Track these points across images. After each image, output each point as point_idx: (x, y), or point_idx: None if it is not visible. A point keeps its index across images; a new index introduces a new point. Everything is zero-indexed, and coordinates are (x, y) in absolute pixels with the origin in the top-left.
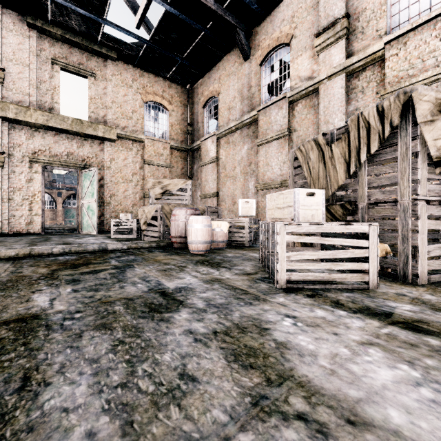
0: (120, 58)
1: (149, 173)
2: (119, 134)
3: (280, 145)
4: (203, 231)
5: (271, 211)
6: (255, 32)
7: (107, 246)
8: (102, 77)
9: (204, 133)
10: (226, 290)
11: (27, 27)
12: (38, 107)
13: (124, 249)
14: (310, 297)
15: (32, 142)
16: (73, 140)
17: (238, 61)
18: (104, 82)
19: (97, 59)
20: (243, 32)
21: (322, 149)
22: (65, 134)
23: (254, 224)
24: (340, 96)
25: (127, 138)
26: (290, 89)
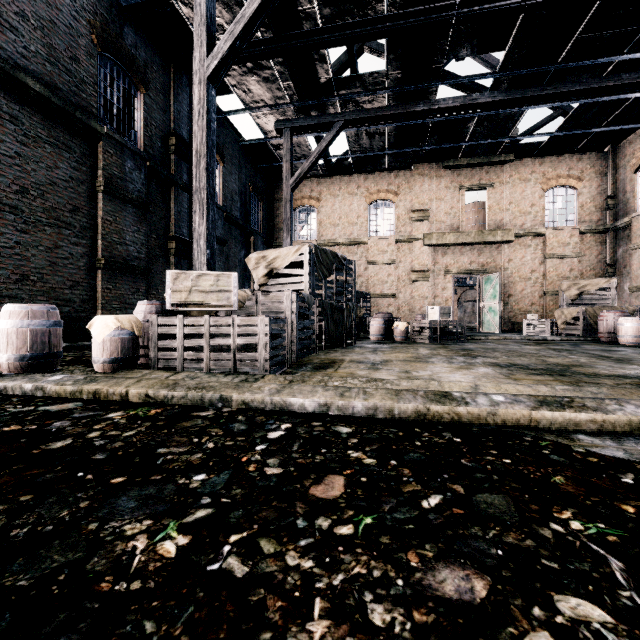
0: (517, 156)
1: (551, 268)
2: (516, 234)
3: None
4: (632, 329)
5: None
6: None
7: (546, 337)
8: (499, 183)
9: (637, 205)
10: None
11: (443, 170)
12: (449, 229)
13: (557, 340)
14: None
15: (445, 259)
16: (474, 249)
17: None
18: (501, 187)
19: (494, 168)
20: None
21: None
22: (468, 246)
23: None
24: None
25: (525, 236)
26: None
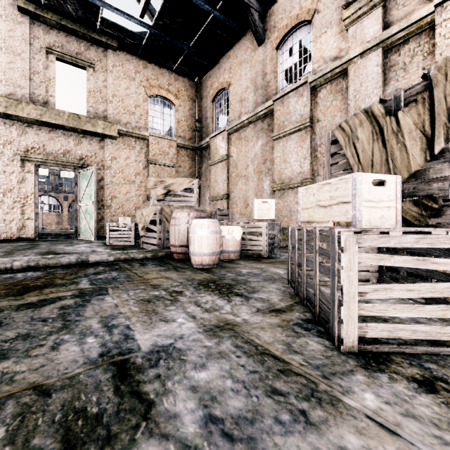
0: (122, 47)
1: (154, 173)
2: (121, 131)
3: (300, 138)
4: (209, 239)
5: (308, 212)
6: (270, 12)
7: (87, 257)
8: (102, 68)
9: (214, 129)
10: (245, 359)
11: (19, 13)
12: (31, 100)
13: (110, 261)
14: (427, 389)
15: (24, 139)
16: (70, 137)
17: (251, 47)
18: (104, 74)
19: (96, 49)
20: (257, 12)
21: (380, 123)
22: (61, 130)
23: (273, 229)
24: (374, 75)
25: (130, 135)
26: (312, 73)
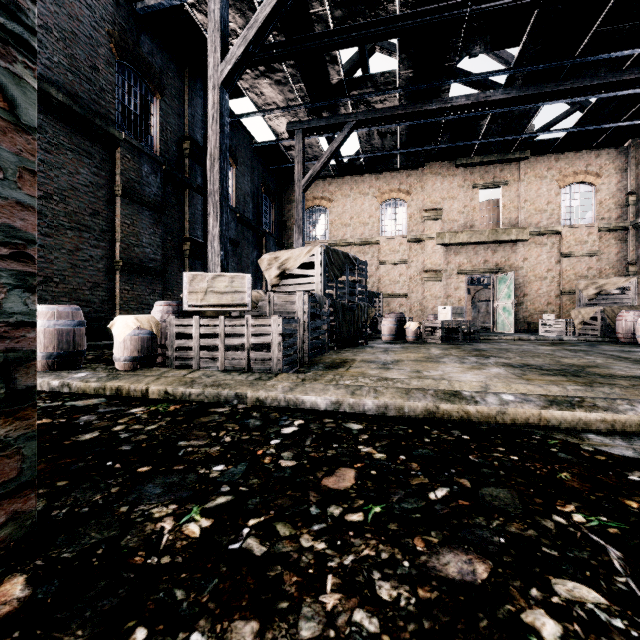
0: (533, 153)
1: (568, 266)
2: (532, 232)
3: None
4: None
5: None
6: None
7: (562, 337)
8: (514, 181)
9: None
10: None
11: (455, 168)
12: (462, 228)
13: (574, 341)
14: None
15: (458, 258)
16: (488, 248)
17: None
18: (516, 185)
19: (509, 166)
20: None
21: None
22: (481, 245)
23: None
24: None
25: (541, 234)
26: None
